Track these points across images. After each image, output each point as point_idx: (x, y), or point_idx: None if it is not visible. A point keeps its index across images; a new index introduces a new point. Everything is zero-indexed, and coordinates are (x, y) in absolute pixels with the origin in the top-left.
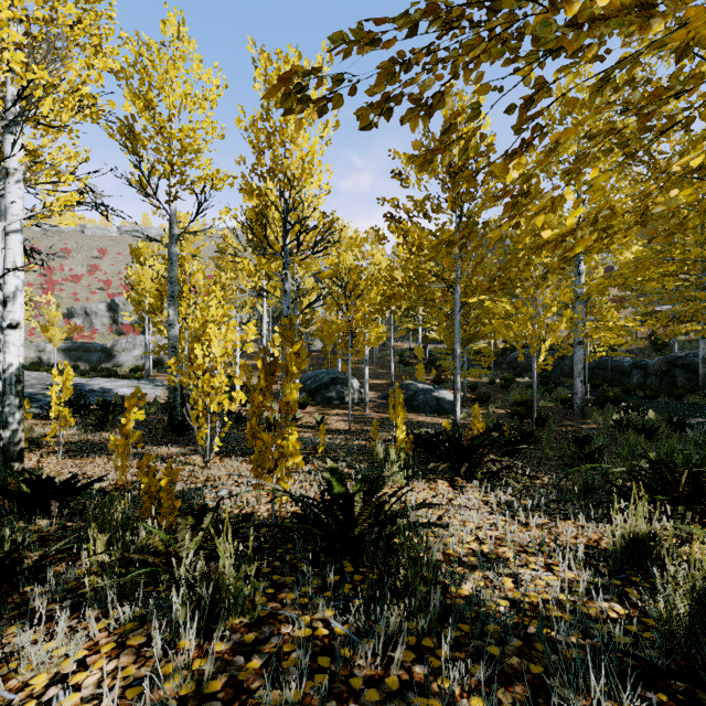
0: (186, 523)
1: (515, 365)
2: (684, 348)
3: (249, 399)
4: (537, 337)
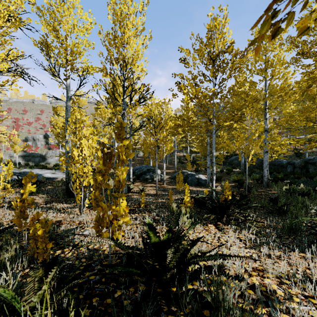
0: (36, 275)
1: (232, 163)
2: (310, 155)
3: (93, 178)
4: (248, 148)
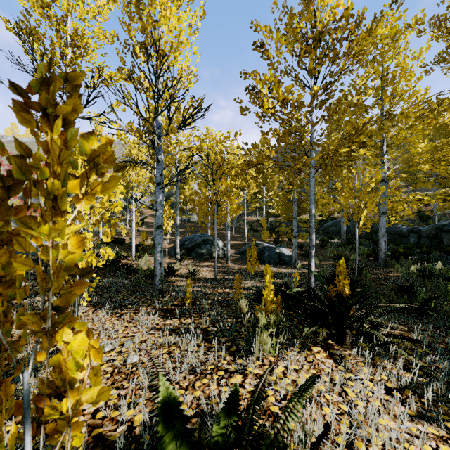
0: None
1: (328, 231)
2: (441, 219)
3: None
4: (360, 206)
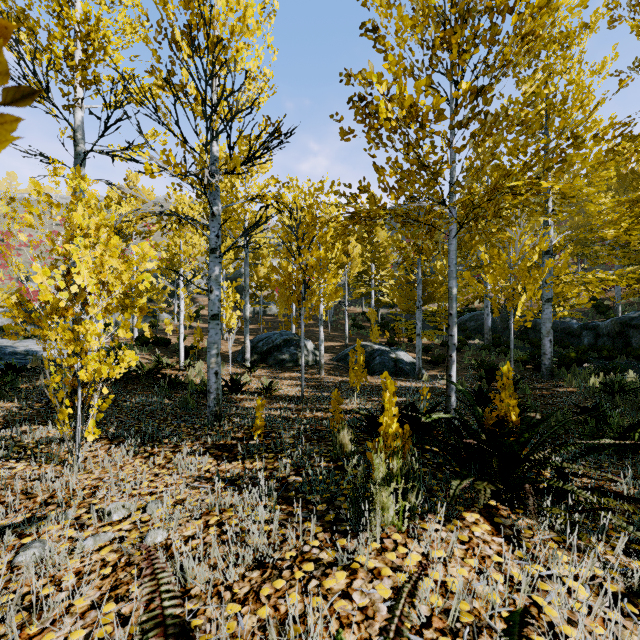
0: None
1: (465, 328)
2: (626, 310)
3: None
4: (517, 288)
